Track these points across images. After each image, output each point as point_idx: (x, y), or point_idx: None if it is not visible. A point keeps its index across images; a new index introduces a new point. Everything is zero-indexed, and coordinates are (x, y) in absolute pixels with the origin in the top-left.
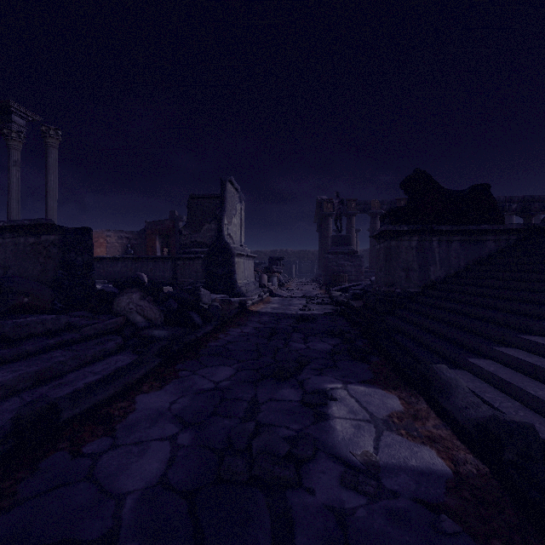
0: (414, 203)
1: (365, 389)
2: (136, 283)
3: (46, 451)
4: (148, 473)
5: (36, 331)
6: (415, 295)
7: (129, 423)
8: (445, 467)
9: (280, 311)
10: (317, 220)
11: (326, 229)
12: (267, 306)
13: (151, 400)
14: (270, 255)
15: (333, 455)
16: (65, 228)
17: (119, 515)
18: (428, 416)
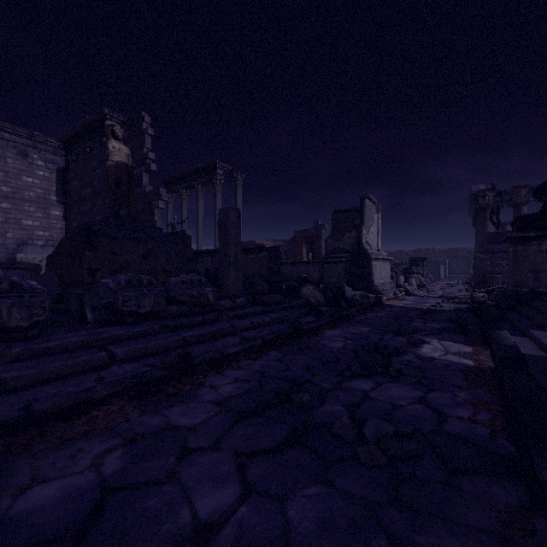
0: (545, 210)
1: (452, 343)
2: (305, 281)
3: (301, 337)
4: (337, 345)
5: (273, 301)
6: (544, 294)
7: (324, 336)
8: (472, 364)
9: (412, 306)
10: (472, 214)
11: (483, 224)
12: (401, 302)
13: (330, 332)
14: (412, 255)
15: (415, 354)
16: (269, 248)
17: (332, 350)
18: (485, 355)
